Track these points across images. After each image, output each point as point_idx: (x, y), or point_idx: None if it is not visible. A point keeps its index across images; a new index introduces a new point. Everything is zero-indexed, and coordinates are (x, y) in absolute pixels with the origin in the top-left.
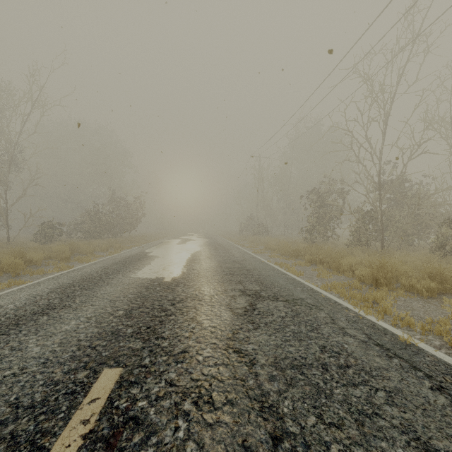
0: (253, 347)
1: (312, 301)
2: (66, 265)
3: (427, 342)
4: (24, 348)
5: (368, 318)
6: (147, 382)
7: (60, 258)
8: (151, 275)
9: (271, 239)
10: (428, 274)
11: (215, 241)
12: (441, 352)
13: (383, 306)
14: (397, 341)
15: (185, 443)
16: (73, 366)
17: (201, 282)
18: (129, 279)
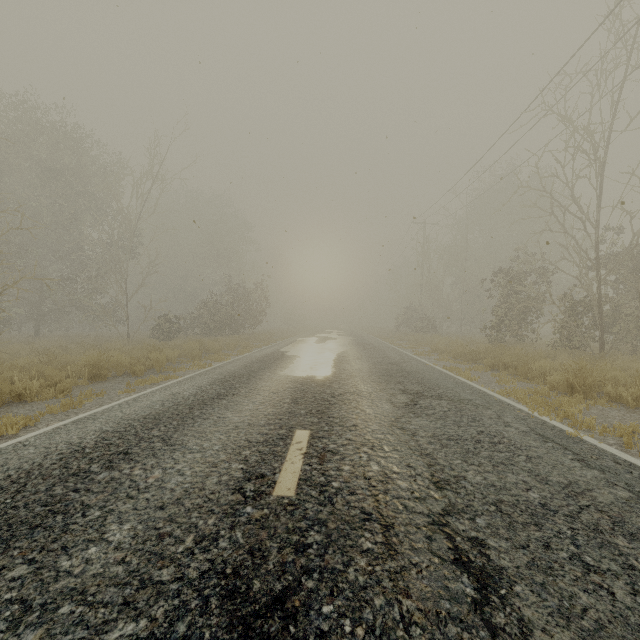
0: (414, 427)
1: (481, 402)
2: (203, 363)
3: (601, 440)
4: (226, 417)
5: (540, 418)
6: (332, 438)
7: (191, 356)
8: (300, 373)
9: (440, 338)
10: None
11: (363, 341)
12: (604, 444)
13: (565, 410)
14: (561, 434)
15: (368, 461)
16: (271, 427)
17: (356, 381)
18: (279, 376)
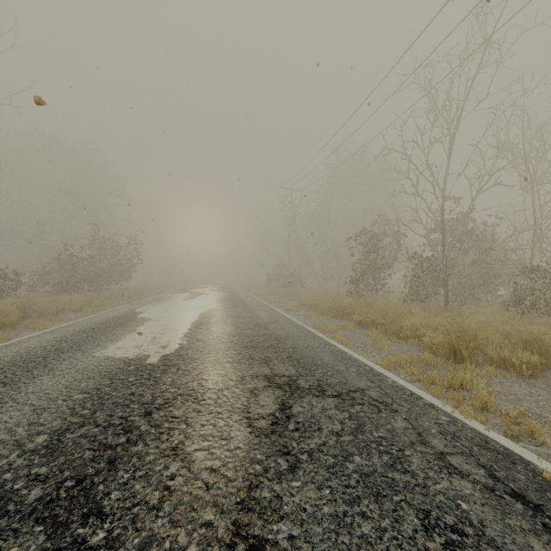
0: (289, 531)
1: (378, 395)
2: (5, 336)
3: None
4: None
5: (471, 426)
6: None
7: (1, 323)
8: (129, 351)
9: (307, 293)
10: (521, 342)
11: (235, 296)
12: None
13: (483, 398)
14: (540, 481)
15: None
16: None
17: (206, 362)
18: (91, 360)
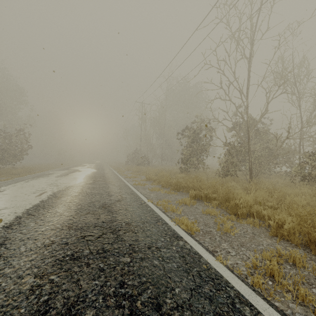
0: None
1: None
2: None
3: None
4: None
5: None
6: None
7: None
8: None
9: (152, 170)
10: None
11: (101, 172)
12: None
13: None
14: None
15: None
16: None
17: None
18: None
